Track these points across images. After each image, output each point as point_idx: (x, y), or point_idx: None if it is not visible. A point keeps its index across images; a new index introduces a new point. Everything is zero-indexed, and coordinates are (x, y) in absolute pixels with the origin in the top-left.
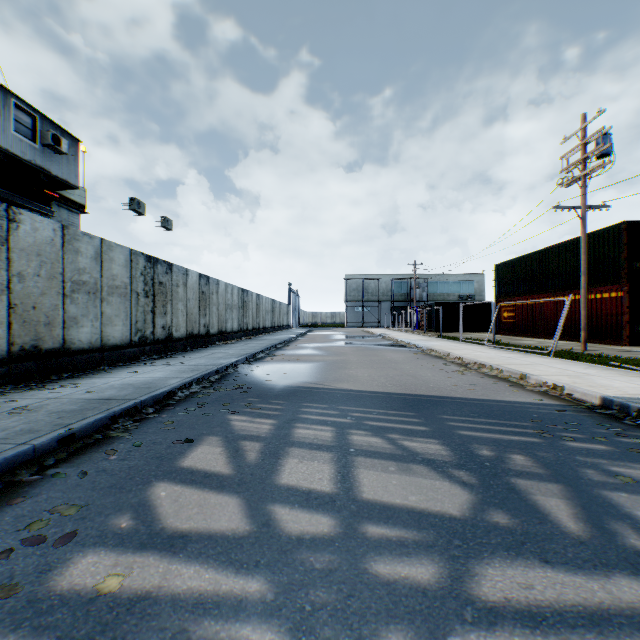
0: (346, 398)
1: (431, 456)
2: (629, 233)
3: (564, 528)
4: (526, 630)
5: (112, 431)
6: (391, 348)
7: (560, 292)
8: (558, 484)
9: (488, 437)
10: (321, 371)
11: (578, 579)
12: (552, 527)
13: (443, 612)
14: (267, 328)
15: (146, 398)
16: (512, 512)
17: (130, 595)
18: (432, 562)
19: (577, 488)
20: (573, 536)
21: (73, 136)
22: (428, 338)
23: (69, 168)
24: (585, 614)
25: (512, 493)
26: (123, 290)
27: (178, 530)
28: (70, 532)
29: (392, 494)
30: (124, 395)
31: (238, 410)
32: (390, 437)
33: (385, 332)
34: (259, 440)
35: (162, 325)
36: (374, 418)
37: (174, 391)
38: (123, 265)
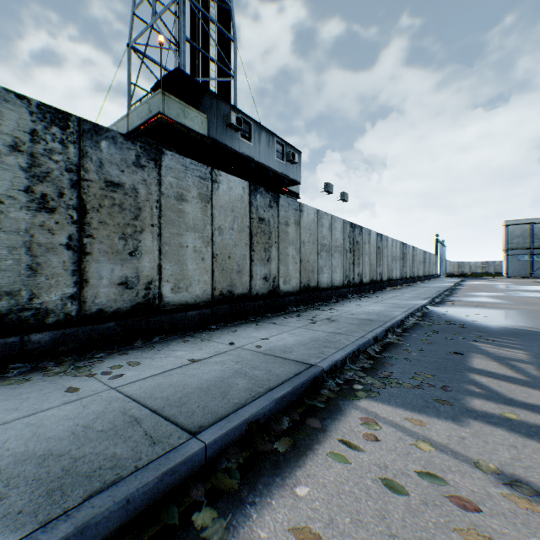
0: None
1: None
2: None
3: None
4: None
5: (390, 339)
6: None
7: None
8: None
9: None
10: (525, 318)
11: None
12: None
13: None
14: (419, 277)
15: (394, 322)
16: None
17: (533, 424)
18: None
19: None
20: None
21: (298, 150)
22: None
23: (296, 172)
24: None
25: None
26: (340, 248)
27: (525, 402)
28: (443, 386)
29: None
30: (376, 318)
31: (473, 339)
32: None
33: None
34: (525, 363)
35: (357, 273)
36: None
37: (402, 320)
38: (340, 231)
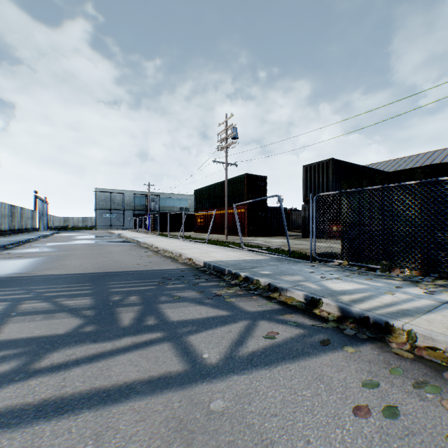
0: (43, 281)
1: (77, 306)
2: (248, 180)
3: (121, 325)
4: (50, 373)
5: None
6: (118, 243)
7: (223, 208)
8: (141, 306)
9: (127, 290)
10: (38, 264)
11: (104, 344)
12: (115, 326)
13: (1, 381)
14: (4, 231)
15: None
16: (100, 324)
17: None
18: (18, 361)
19: (149, 306)
20: (122, 327)
21: None
22: (150, 236)
23: None
24: (91, 357)
25: (110, 315)
26: None
27: None
28: None
29: (24, 333)
30: None
31: None
32: (57, 300)
33: (124, 232)
34: None
35: None
36: (55, 291)
37: None
38: None
